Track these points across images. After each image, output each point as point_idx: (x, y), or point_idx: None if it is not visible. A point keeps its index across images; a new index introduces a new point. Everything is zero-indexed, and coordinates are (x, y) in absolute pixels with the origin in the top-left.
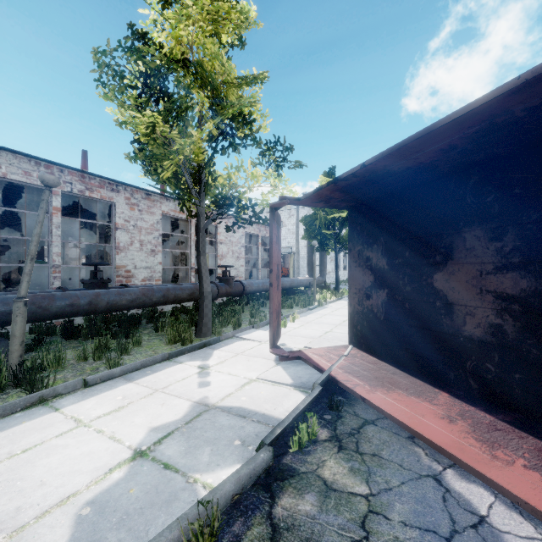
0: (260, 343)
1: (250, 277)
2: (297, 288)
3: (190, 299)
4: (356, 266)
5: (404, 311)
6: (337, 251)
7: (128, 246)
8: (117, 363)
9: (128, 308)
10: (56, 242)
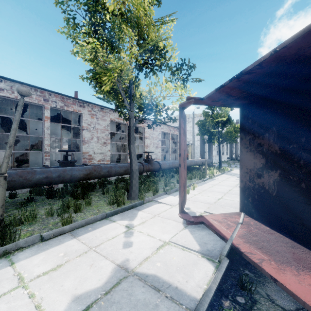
0: (171, 206)
1: (164, 159)
2: (193, 166)
3: (125, 173)
4: (248, 151)
5: (299, 190)
6: (220, 143)
7: (90, 140)
8: (69, 221)
9: (85, 179)
10: (47, 138)
